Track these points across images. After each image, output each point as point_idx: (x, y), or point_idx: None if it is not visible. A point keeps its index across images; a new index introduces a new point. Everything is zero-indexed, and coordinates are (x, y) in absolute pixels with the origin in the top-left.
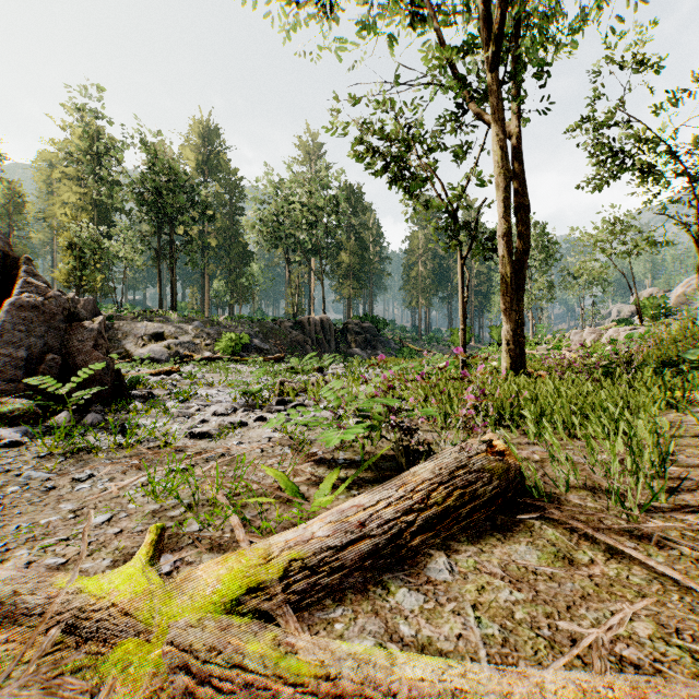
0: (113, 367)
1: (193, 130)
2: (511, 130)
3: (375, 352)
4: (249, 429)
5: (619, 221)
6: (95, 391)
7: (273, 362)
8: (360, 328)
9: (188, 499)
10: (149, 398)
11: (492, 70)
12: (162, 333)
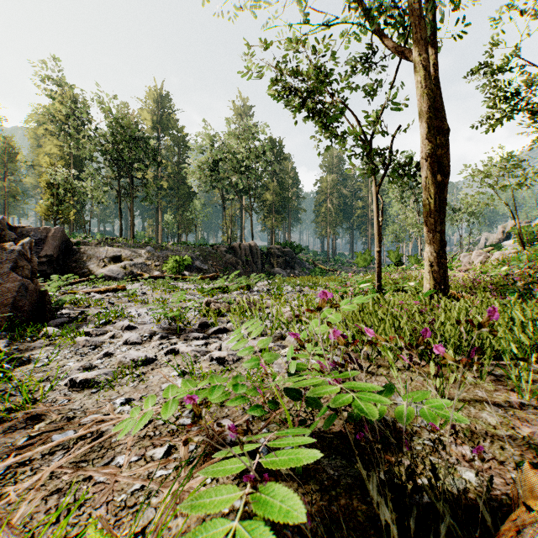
0: (35, 289)
1: (149, 96)
2: (430, 58)
3: (293, 271)
4: (154, 368)
5: (512, 156)
6: None
7: (210, 279)
8: (281, 252)
9: None
10: (75, 318)
11: None
12: (119, 256)
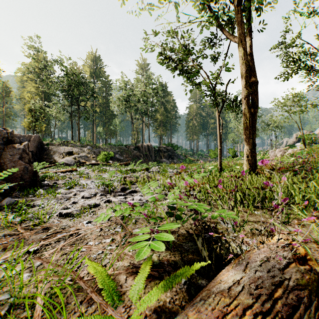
0: (31, 169)
1: (88, 57)
2: (248, 42)
3: (173, 160)
4: (99, 209)
5: (297, 94)
6: (11, 184)
7: (124, 165)
8: (166, 149)
9: (16, 296)
10: (52, 186)
11: (239, 5)
12: (72, 152)
